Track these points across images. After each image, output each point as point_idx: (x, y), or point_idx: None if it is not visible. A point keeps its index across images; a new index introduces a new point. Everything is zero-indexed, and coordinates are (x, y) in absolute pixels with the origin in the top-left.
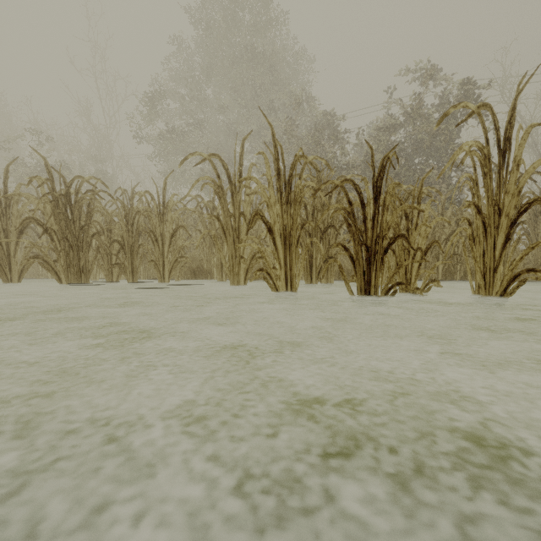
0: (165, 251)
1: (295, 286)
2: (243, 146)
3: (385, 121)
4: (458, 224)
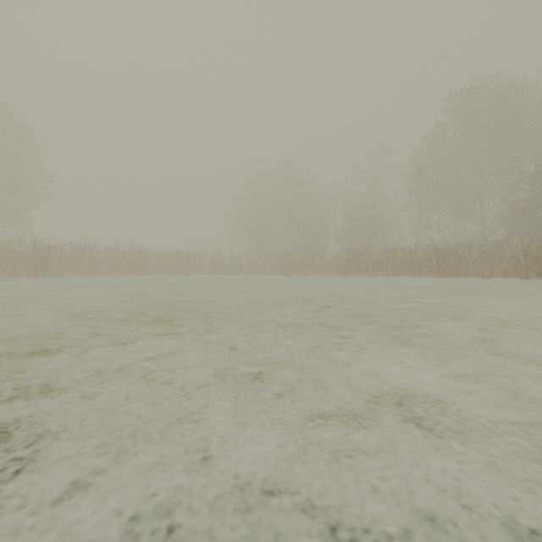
0: (470, 267)
1: (528, 278)
2: (507, 236)
3: None
4: None
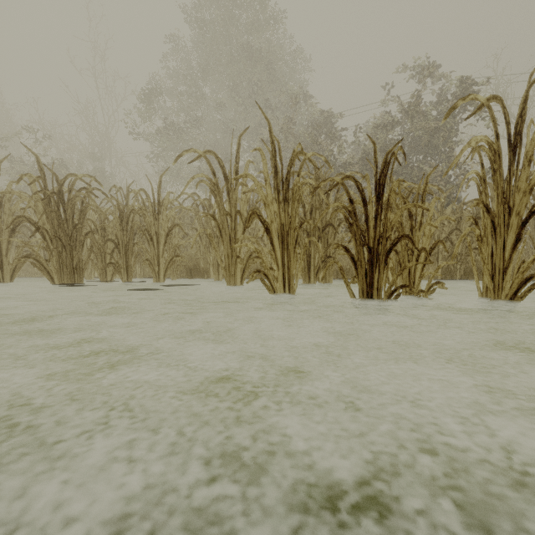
0: (160, 250)
1: (293, 288)
2: (239, 143)
3: (383, 118)
4: (458, 222)
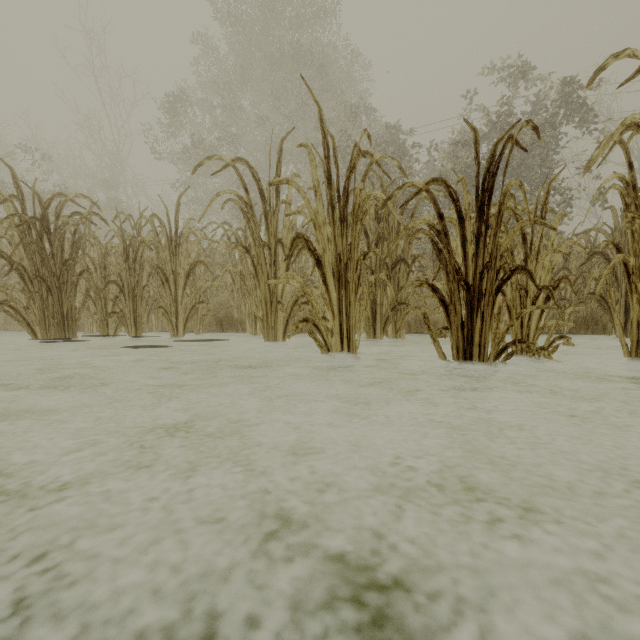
0: (178, 295)
1: (355, 345)
2: (281, 149)
3: (464, 134)
4: (566, 259)
